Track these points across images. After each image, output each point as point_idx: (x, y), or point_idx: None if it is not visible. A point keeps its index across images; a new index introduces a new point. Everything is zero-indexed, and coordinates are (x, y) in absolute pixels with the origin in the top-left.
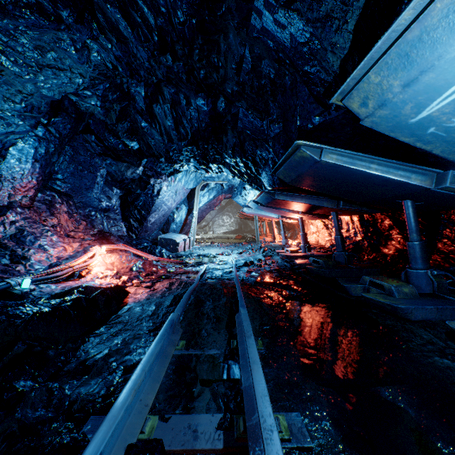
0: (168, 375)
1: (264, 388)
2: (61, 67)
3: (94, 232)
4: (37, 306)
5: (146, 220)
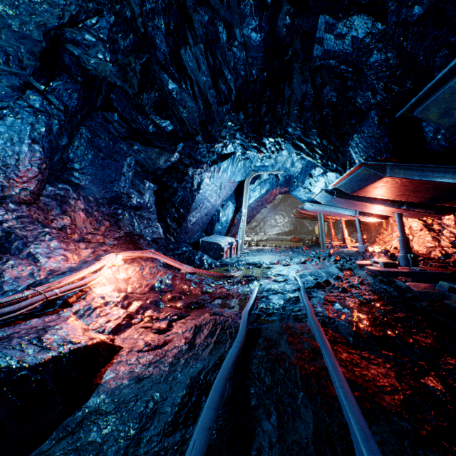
0: None
1: None
2: None
3: (119, 234)
4: None
5: (186, 220)
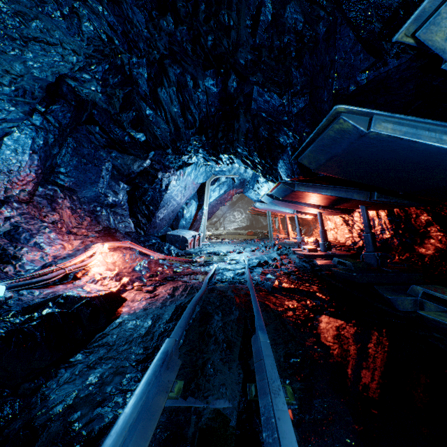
0: None
1: None
2: (50, 42)
3: (99, 228)
4: None
5: (155, 216)
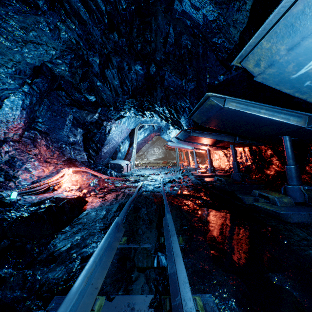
0: (113, 264)
1: (185, 276)
2: (40, 43)
3: (64, 159)
4: (19, 212)
5: (101, 151)
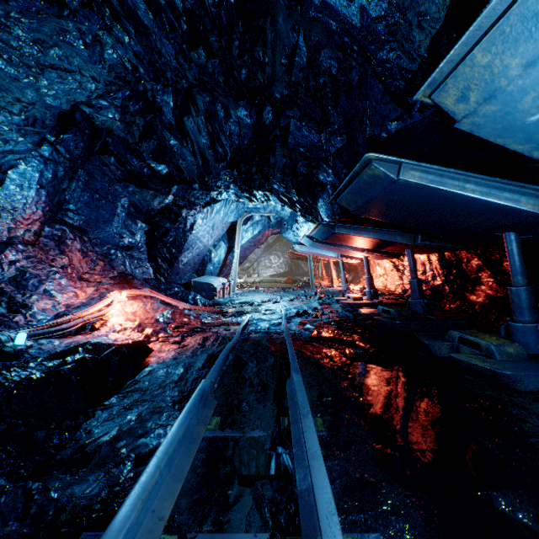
0: (194, 469)
1: (329, 501)
2: (68, 69)
3: (113, 274)
4: (27, 370)
5: (178, 260)
